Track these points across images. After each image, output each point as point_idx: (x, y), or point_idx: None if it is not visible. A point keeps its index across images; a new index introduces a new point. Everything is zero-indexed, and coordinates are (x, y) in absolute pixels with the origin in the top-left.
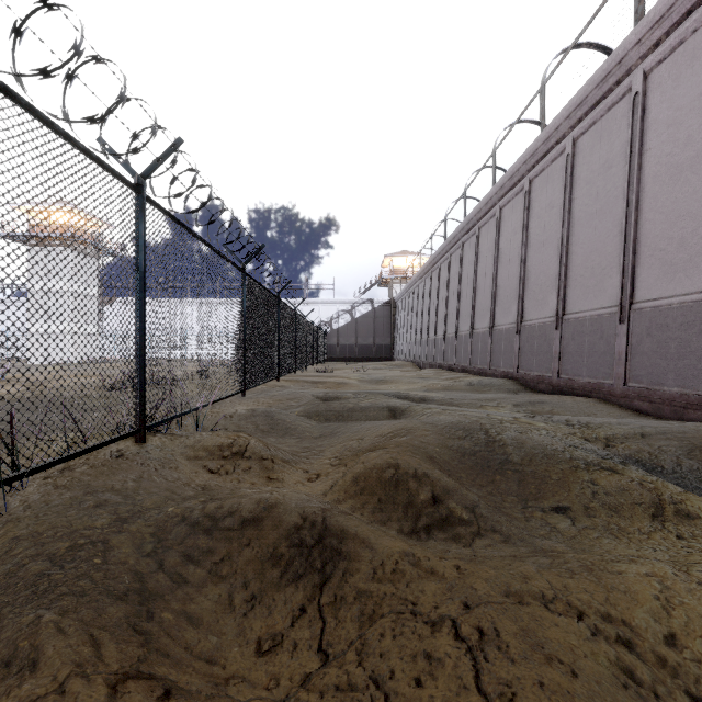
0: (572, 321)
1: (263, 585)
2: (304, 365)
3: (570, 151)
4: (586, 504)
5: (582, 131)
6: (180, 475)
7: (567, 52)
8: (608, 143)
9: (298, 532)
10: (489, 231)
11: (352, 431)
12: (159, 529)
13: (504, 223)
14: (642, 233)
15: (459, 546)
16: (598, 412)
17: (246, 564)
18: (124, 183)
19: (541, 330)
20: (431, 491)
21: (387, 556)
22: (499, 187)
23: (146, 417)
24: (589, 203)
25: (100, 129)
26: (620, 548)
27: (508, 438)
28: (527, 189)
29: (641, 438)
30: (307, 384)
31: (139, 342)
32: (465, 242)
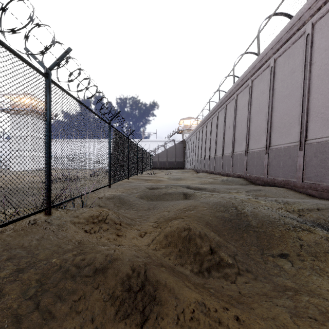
0: (274, 150)
1: (104, 320)
2: (141, 171)
3: (273, 65)
4: (297, 252)
5: (279, 55)
6: (67, 234)
7: (271, 16)
8: (292, 60)
9: (129, 280)
10: (231, 106)
11: (164, 206)
12: (43, 275)
13: (238, 102)
14: (311, 104)
15: (228, 283)
16: (289, 196)
17: (94, 303)
18: (37, 71)
19: (258, 154)
20: (209, 246)
21: (186, 306)
22: (236, 84)
23: (53, 200)
24: (283, 91)
25: (25, 42)
26: (325, 284)
27: (248, 211)
28: (250, 85)
29: (317, 211)
30: (143, 180)
31: (47, 160)
32: (219, 112)
